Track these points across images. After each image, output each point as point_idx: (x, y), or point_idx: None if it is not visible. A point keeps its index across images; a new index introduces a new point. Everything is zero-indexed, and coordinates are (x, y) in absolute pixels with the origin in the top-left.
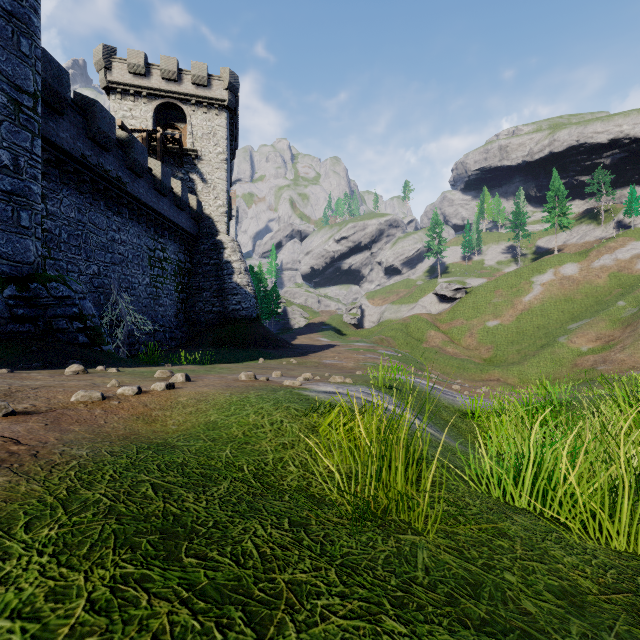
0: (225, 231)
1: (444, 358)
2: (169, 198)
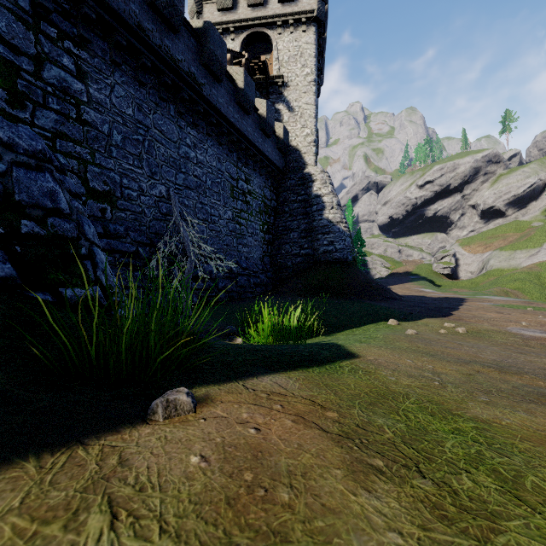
0: (313, 163)
1: None
2: (253, 119)
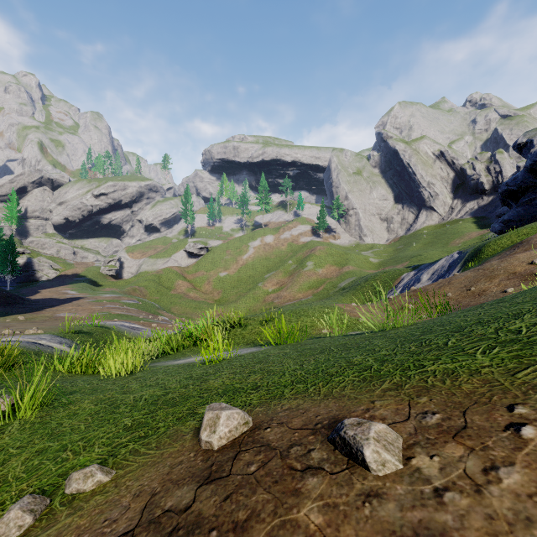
0: None
1: (186, 301)
2: None
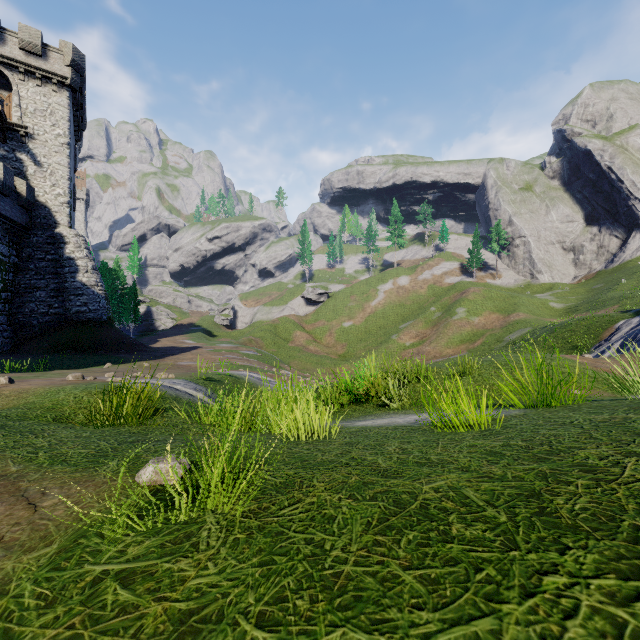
0: (67, 223)
1: (306, 355)
2: None
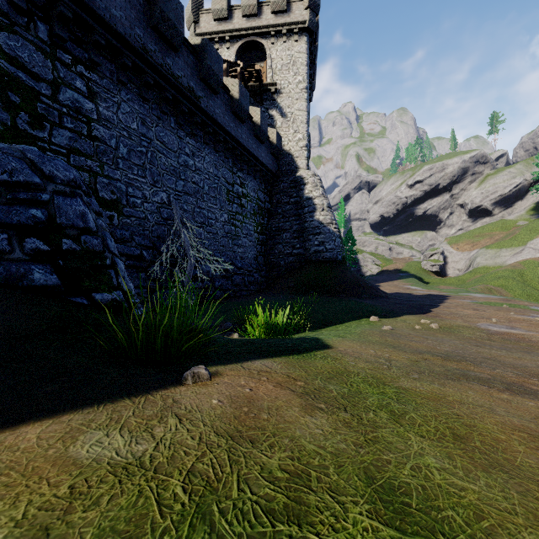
0: (305, 166)
1: None
2: (248, 127)
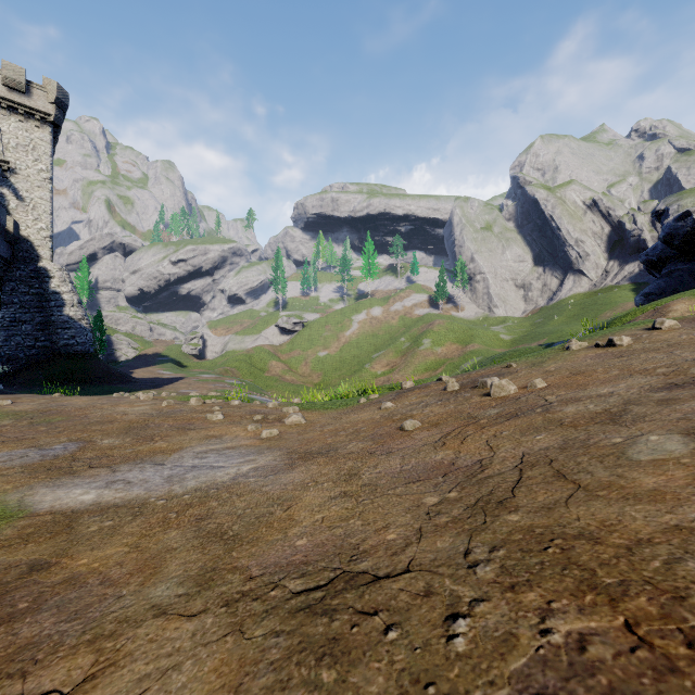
0: (49, 257)
1: (283, 385)
2: None
